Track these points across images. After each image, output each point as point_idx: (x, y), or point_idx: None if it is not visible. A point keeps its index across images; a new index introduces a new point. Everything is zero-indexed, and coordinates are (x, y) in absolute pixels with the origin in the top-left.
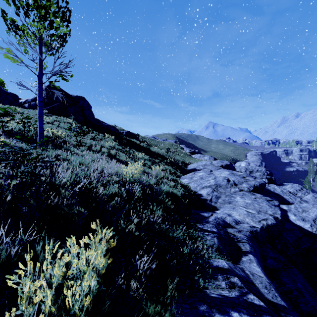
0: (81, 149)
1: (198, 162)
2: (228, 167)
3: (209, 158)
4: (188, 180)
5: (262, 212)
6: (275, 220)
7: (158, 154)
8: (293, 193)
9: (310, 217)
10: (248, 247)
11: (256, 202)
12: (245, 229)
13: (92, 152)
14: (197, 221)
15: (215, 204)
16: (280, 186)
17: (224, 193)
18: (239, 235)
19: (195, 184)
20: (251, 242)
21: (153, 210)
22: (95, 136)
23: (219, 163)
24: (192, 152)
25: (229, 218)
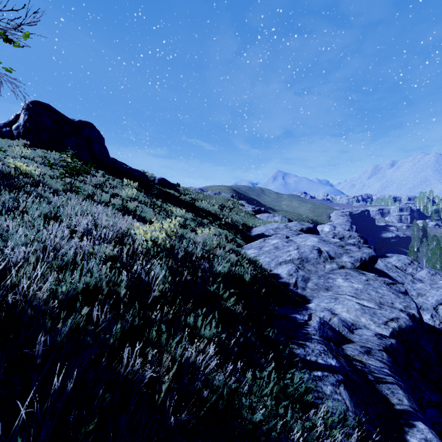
0: (70, 197)
1: (267, 225)
2: (310, 231)
3: (281, 219)
4: (255, 251)
5: (385, 305)
6: (411, 319)
7: (208, 212)
8: (401, 269)
9: (430, 304)
10: (404, 399)
11: (371, 287)
12: (373, 344)
13: (89, 203)
14: (289, 337)
15: (303, 291)
16: (382, 259)
17: (315, 272)
18: (373, 363)
19: (268, 258)
20: (401, 381)
21: (197, 322)
22: (107, 182)
23: (298, 225)
24: (257, 211)
25: (337, 320)
